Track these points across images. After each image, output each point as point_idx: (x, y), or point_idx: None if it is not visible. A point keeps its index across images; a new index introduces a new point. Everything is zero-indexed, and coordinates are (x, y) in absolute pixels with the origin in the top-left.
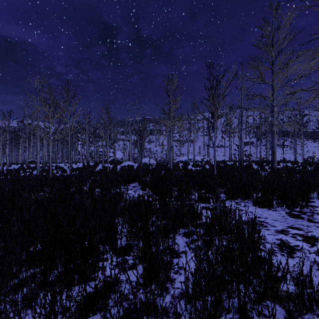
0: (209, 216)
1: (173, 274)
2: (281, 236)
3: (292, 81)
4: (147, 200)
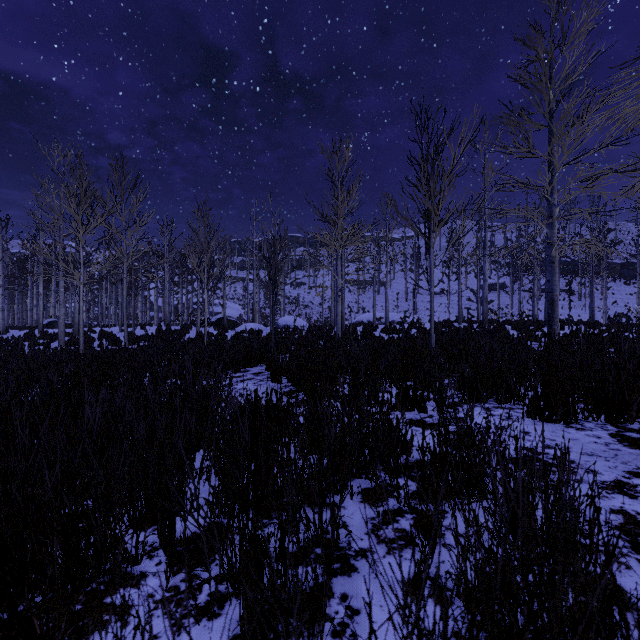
0: (429, 447)
1: (329, 638)
2: (620, 501)
3: (592, 152)
4: (277, 404)
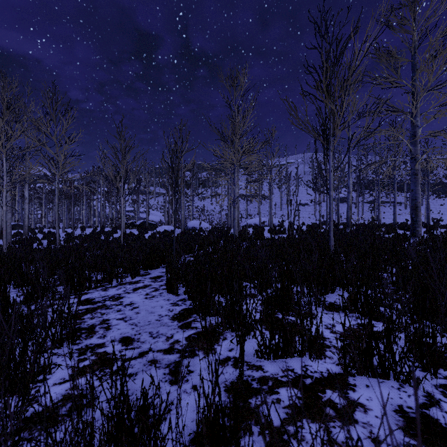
0: None
1: None
2: None
3: None
4: (116, 443)
